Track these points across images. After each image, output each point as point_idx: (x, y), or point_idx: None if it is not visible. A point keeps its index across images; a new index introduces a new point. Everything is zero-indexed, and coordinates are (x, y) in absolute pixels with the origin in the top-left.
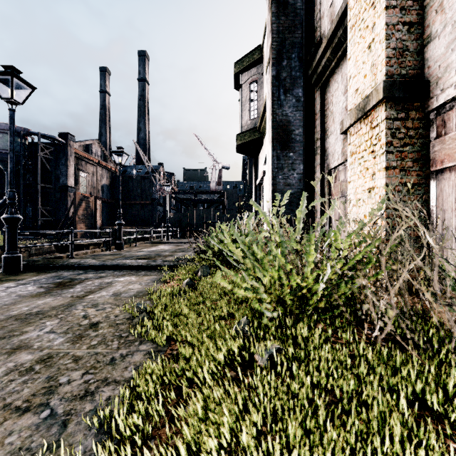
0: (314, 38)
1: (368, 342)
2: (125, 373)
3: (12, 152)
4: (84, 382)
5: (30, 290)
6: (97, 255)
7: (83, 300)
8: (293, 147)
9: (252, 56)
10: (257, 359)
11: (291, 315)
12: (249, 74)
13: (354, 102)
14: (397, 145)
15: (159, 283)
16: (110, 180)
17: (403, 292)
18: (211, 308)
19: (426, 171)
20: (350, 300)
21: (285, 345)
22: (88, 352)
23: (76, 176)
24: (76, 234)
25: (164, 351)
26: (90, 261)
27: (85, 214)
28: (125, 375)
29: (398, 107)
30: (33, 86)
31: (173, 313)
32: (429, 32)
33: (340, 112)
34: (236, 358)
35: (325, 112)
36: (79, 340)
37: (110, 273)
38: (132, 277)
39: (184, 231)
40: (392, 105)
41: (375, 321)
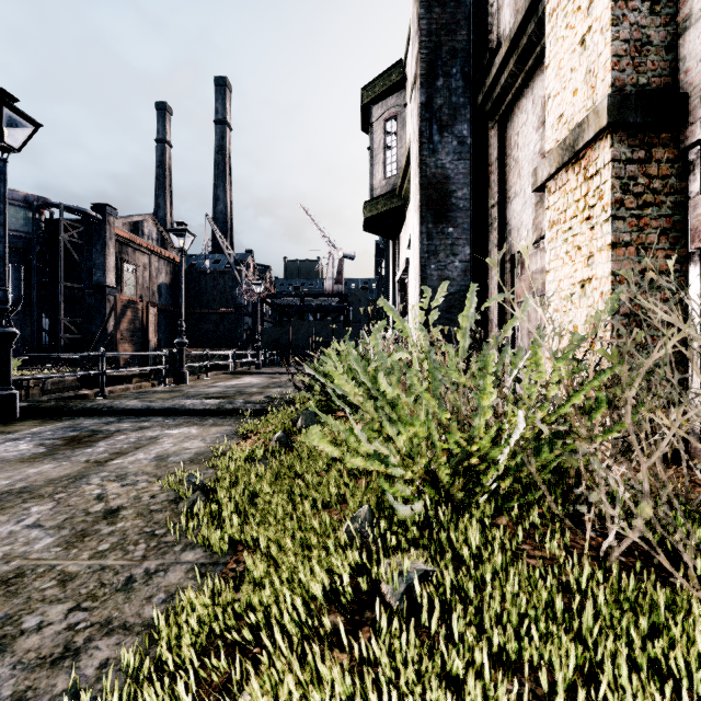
0: (488, 43)
1: (591, 555)
2: (145, 609)
3: (2, 228)
4: (67, 627)
5: (21, 450)
6: (145, 392)
7: (103, 467)
8: (453, 218)
9: (389, 78)
10: (385, 591)
11: (450, 503)
12: (384, 106)
13: (556, 137)
14: (631, 206)
15: (235, 438)
16: (172, 277)
17: (658, 463)
18: (313, 484)
19: (681, 250)
20: (554, 472)
21: (438, 563)
22: (89, 565)
23: (119, 270)
24: (117, 360)
25: (223, 564)
26: (128, 401)
27: (131, 328)
28: (144, 614)
29: (634, 140)
30: (36, 122)
31: (250, 491)
32: (687, 11)
33: (530, 160)
34: (343, 590)
35: (506, 162)
36: (79, 542)
37: (158, 422)
38: (193, 428)
39: (285, 356)
40: (624, 138)
41: (609, 520)
